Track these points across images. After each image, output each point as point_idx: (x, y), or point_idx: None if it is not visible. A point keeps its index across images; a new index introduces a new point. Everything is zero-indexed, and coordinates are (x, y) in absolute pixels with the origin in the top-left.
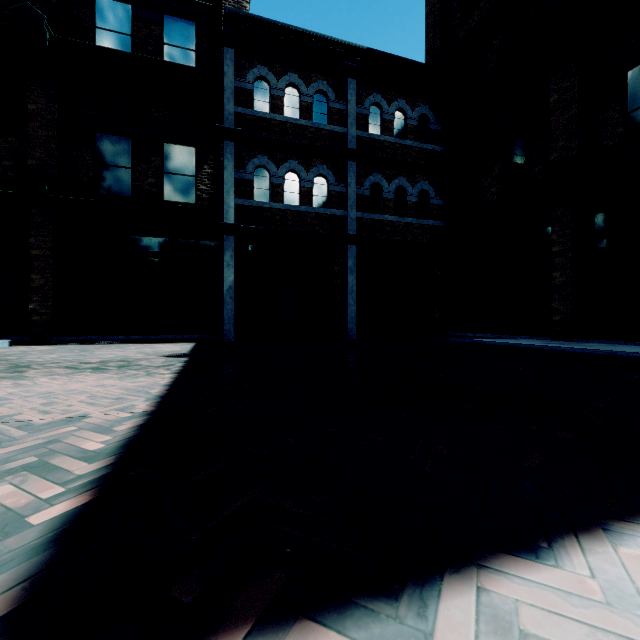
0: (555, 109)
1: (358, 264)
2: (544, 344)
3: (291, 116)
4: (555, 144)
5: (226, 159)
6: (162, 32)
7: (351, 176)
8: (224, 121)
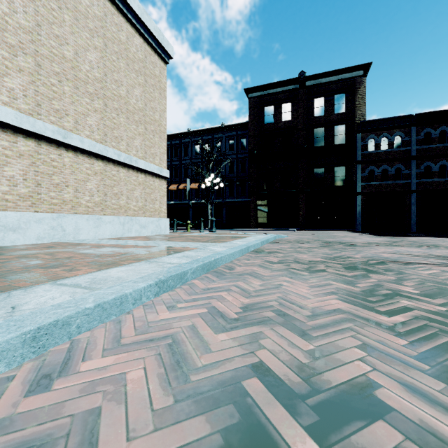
0: None
1: (417, 201)
2: None
3: (384, 148)
4: None
5: (358, 170)
6: (334, 132)
7: (413, 166)
8: (357, 158)
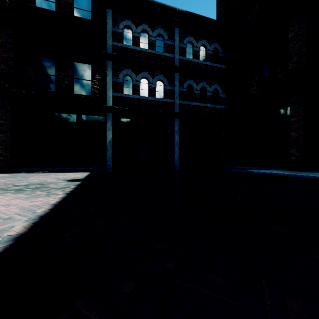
0: (292, 40)
1: (180, 129)
2: (289, 173)
3: (144, 48)
4: (292, 60)
5: (108, 70)
6: (73, 1)
7: (176, 81)
8: (107, 49)
